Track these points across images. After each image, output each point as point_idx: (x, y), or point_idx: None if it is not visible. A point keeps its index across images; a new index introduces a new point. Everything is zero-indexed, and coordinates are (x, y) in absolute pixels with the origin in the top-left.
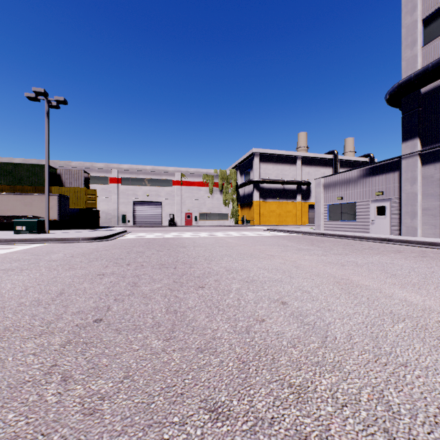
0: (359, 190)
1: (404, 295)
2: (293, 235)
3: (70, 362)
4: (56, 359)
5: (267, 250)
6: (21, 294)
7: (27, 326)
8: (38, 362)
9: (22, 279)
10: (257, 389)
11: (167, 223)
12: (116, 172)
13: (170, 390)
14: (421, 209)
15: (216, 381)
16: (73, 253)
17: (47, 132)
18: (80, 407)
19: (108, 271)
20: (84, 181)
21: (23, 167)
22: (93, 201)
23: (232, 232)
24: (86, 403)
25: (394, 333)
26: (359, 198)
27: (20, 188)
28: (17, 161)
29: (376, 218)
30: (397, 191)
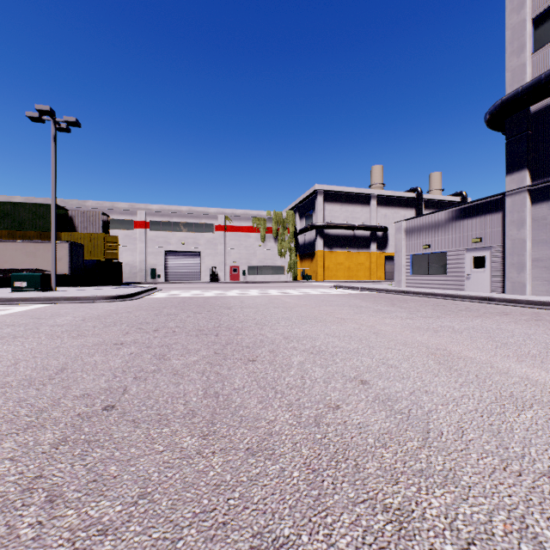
0: (450, 236)
1: (524, 371)
2: (368, 293)
3: (62, 472)
4: (43, 466)
5: (335, 312)
6: (8, 370)
7: (8, 417)
8: (16, 472)
9: (13, 350)
10: (337, 515)
11: (207, 278)
12: (143, 215)
13: (206, 518)
14: (531, 260)
15: (276, 501)
16: (85, 316)
17: (54, 162)
18: (69, 547)
19: (128, 340)
20: (102, 226)
21: (24, 207)
22: (113, 251)
23: (290, 289)
24: (79, 540)
25: (523, 426)
26: (450, 246)
27: (21, 234)
28: (18, 200)
29: (472, 272)
30: (500, 237)
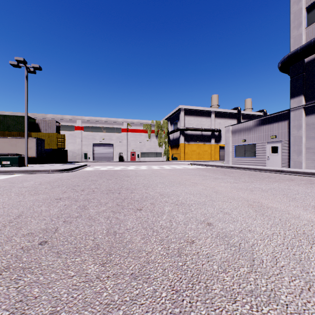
0: (258, 135)
1: (309, 216)
2: (210, 168)
3: None
4: None
5: (191, 179)
6: None
7: None
8: None
9: None
10: None
11: (117, 159)
12: (80, 122)
13: None
14: (305, 148)
15: None
16: (42, 181)
17: (26, 90)
18: None
19: (65, 196)
20: (56, 129)
21: (10, 118)
22: (62, 143)
23: (165, 165)
24: None
25: None
26: (258, 140)
27: (8, 133)
28: (7, 113)
29: (271, 155)
30: (287, 135)
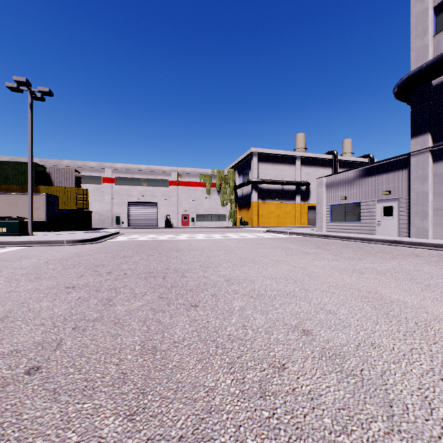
0: (364, 190)
1: None
2: (295, 237)
3: None
4: None
5: (270, 254)
6: None
7: None
8: None
9: None
10: None
11: (163, 224)
12: (110, 172)
13: None
14: (433, 209)
15: None
16: (50, 258)
17: (30, 125)
18: None
19: (80, 283)
20: (75, 181)
21: (8, 165)
22: (84, 202)
23: (231, 233)
24: None
25: None
26: (364, 198)
27: (5, 187)
28: (4, 159)
29: (382, 219)
30: (406, 190)
